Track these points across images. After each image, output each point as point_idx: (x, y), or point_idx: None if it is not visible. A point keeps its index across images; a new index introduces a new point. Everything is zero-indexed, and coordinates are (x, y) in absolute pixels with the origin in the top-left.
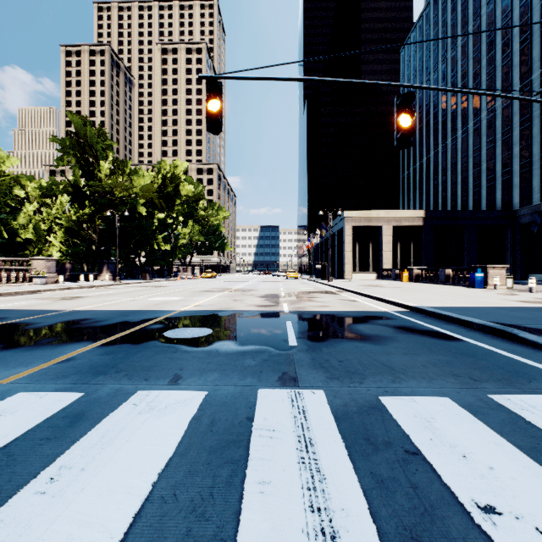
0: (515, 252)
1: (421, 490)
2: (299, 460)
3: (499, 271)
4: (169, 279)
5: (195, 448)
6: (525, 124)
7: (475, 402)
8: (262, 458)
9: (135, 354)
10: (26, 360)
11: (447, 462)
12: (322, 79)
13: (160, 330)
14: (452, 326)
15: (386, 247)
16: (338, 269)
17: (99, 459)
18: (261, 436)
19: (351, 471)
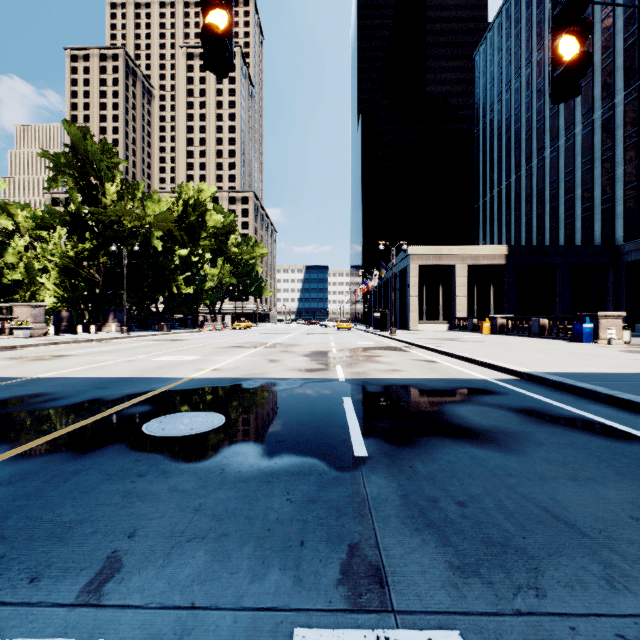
0: (618, 297)
1: None
2: None
3: (613, 321)
4: (193, 331)
5: None
6: (631, 140)
7: None
8: None
9: (64, 481)
10: None
11: None
12: None
13: (141, 418)
14: (604, 408)
15: (460, 291)
16: (400, 318)
17: None
18: None
19: None
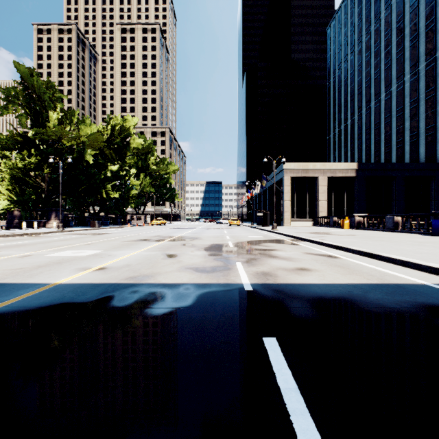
0: None
1: None
2: None
3: None
4: (119, 226)
5: None
6: None
7: None
8: None
9: None
10: None
11: None
12: None
13: None
14: None
15: (322, 197)
16: (276, 217)
17: None
18: None
19: None
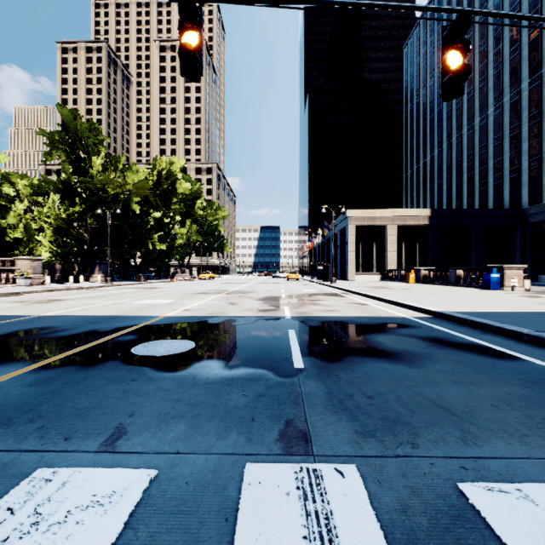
0: (524, 253)
1: None
2: None
3: (516, 271)
4: (165, 281)
5: None
6: (535, 120)
7: None
8: None
9: (77, 384)
10: None
11: None
12: (339, 0)
13: (129, 344)
14: (494, 337)
15: (391, 247)
16: (340, 270)
17: None
18: None
19: None
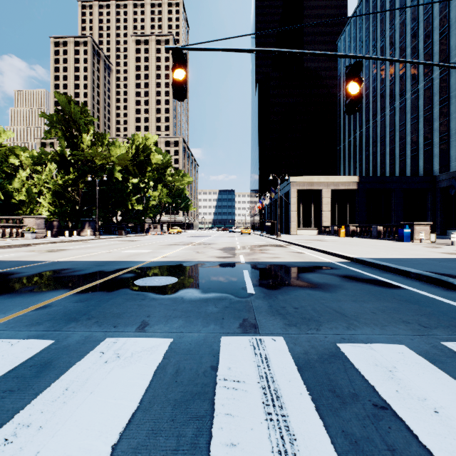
0: (435, 212)
1: (399, 454)
2: (266, 416)
3: (424, 227)
4: (142, 235)
5: (159, 401)
6: (444, 103)
7: (431, 350)
8: (228, 414)
9: (107, 301)
10: (6, 307)
11: (420, 419)
12: (278, 50)
13: (131, 279)
14: (391, 275)
15: (326, 207)
16: (285, 226)
17: (59, 415)
18: (226, 388)
19: (322, 429)
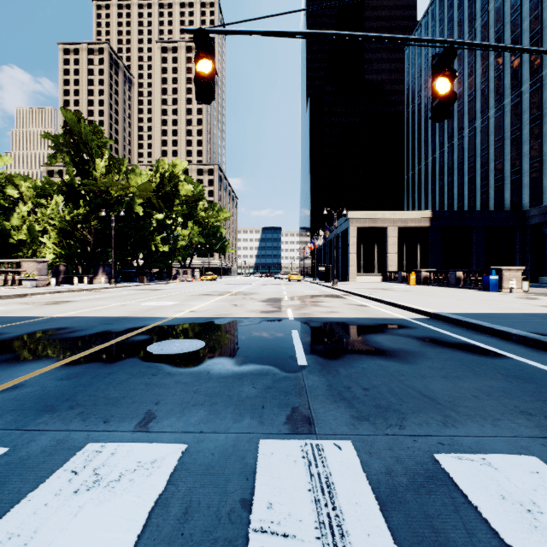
0: (524, 254)
1: None
2: None
3: (514, 273)
4: (168, 282)
5: None
6: (535, 122)
7: None
8: None
9: (104, 378)
10: None
11: None
12: (339, 32)
13: (144, 343)
14: (485, 337)
15: (392, 249)
16: (342, 272)
17: None
18: None
19: None
